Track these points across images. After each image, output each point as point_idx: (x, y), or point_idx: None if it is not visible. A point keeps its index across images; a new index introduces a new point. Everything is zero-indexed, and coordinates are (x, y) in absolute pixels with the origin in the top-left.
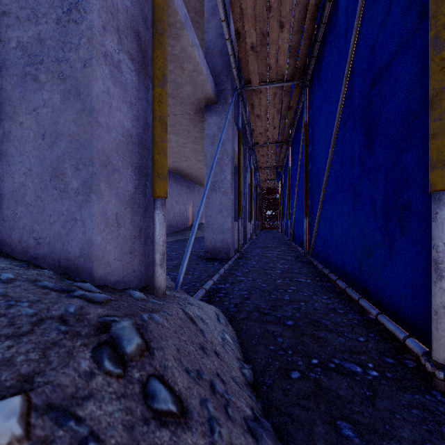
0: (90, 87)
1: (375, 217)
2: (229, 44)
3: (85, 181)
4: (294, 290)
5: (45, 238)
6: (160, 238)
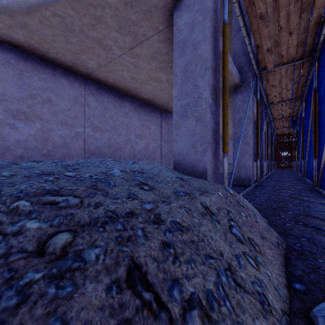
0: (206, 118)
1: None
2: (251, 54)
3: (204, 148)
4: (297, 203)
5: (190, 167)
6: (225, 168)
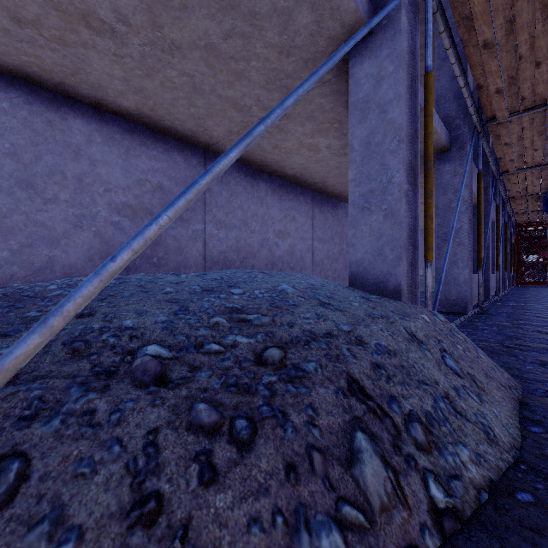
0: (399, 212)
1: None
2: (468, 100)
3: (397, 256)
4: (547, 340)
5: (374, 282)
6: (429, 284)
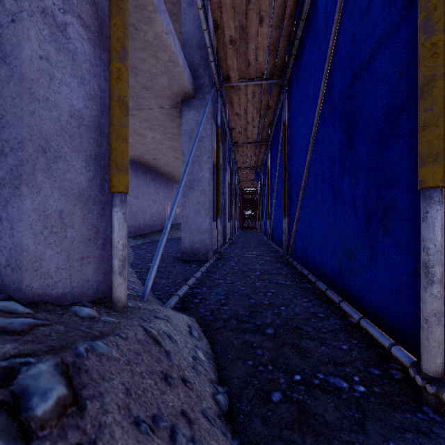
0: (20, 48)
1: (356, 217)
2: (207, 35)
3: (13, 169)
4: (274, 294)
5: None
6: (119, 241)
